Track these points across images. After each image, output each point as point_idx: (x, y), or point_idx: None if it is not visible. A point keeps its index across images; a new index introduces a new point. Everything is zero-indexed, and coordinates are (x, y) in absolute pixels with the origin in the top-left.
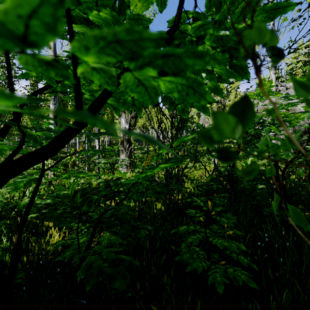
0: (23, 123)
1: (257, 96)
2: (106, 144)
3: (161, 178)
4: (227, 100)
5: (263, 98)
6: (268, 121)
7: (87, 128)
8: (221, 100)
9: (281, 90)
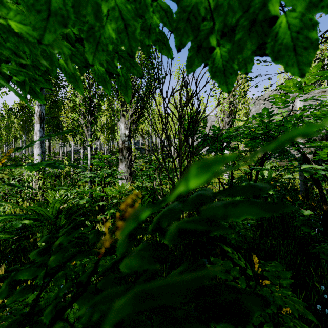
0: (12, 128)
1: (296, 88)
2: (105, 152)
3: (165, 193)
4: (240, 102)
5: (302, 91)
6: (306, 122)
7: (82, 134)
8: (234, 103)
9: (291, 96)
